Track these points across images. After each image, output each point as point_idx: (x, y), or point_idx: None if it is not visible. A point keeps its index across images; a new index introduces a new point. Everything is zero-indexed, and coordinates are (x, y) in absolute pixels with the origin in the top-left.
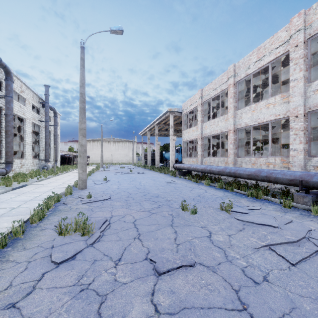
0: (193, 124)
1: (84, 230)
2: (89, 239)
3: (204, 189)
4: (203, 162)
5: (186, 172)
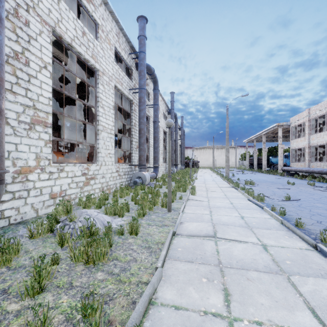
0: (301, 134)
1: (252, 183)
2: (254, 185)
3: (305, 181)
4: (311, 166)
5: (293, 173)
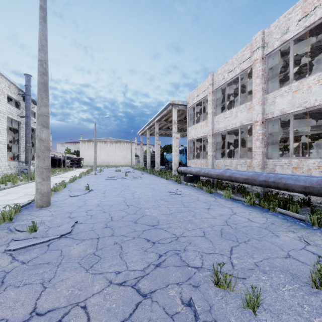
0: (199, 119)
1: None
2: None
3: (228, 205)
4: (216, 165)
5: (193, 177)
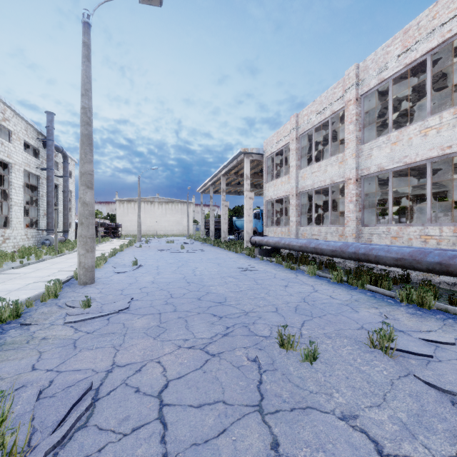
0: (280, 173)
1: None
2: None
3: (310, 283)
4: (300, 234)
5: (271, 250)
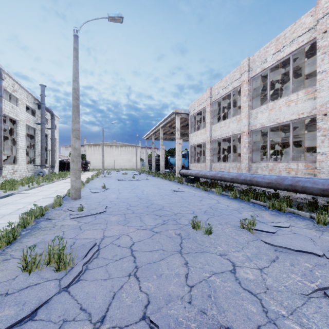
0: (200, 127)
1: (60, 263)
2: (66, 276)
3: (216, 198)
4: (213, 168)
5: (193, 178)
